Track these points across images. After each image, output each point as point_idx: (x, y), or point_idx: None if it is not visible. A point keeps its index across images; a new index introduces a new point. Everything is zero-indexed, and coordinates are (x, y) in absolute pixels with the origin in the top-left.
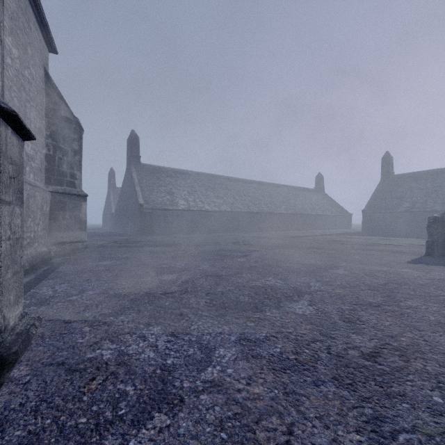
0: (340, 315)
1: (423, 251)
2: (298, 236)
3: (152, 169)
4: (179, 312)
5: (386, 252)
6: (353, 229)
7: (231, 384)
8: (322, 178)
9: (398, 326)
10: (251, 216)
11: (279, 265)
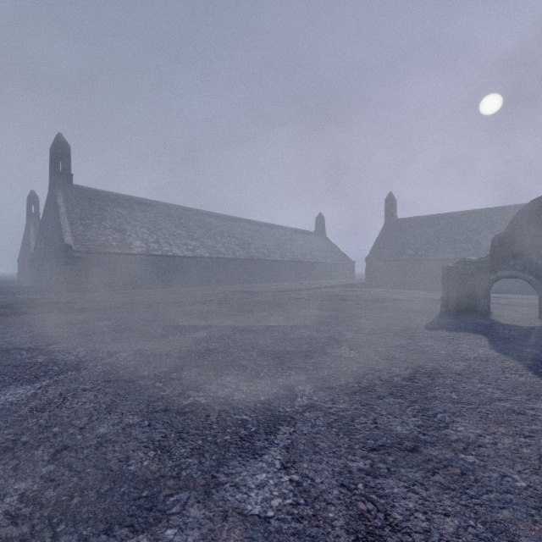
0: (347, 503)
1: (435, 308)
2: (294, 289)
3: (93, 194)
4: None
5: (396, 311)
6: (356, 279)
7: None
8: (323, 219)
9: (476, 536)
10: (237, 264)
11: (254, 345)
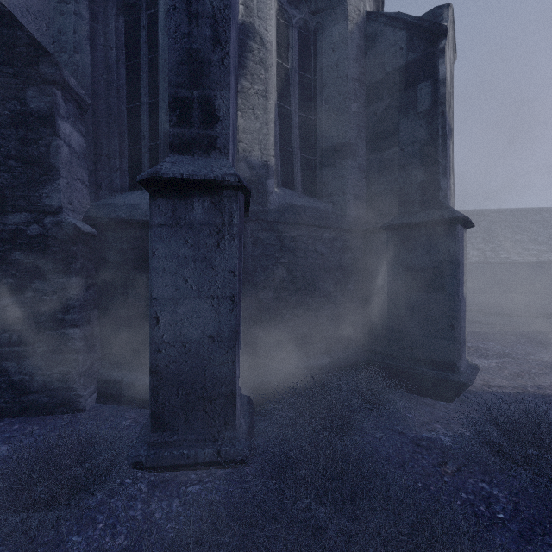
0: None
1: None
2: None
3: None
4: (504, 341)
5: None
6: None
7: (545, 361)
8: None
9: None
10: None
11: None
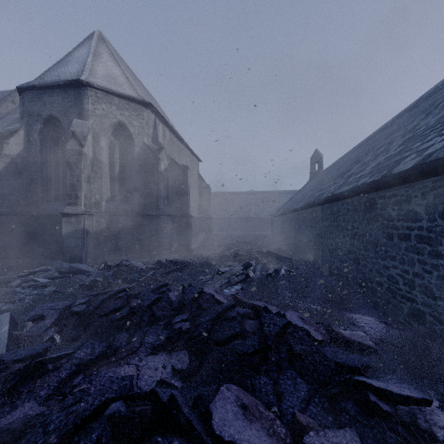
0: None
1: None
2: None
3: None
4: None
5: None
6: None
7: None
8: None
9: None
10: None
11: None
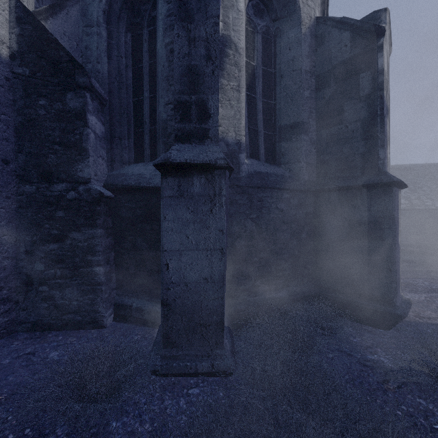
0: None
1: None
2: None
3: None
4: (430, 278)
5: None
6: None
7: None
8: None
9: None
10: None
11: None
